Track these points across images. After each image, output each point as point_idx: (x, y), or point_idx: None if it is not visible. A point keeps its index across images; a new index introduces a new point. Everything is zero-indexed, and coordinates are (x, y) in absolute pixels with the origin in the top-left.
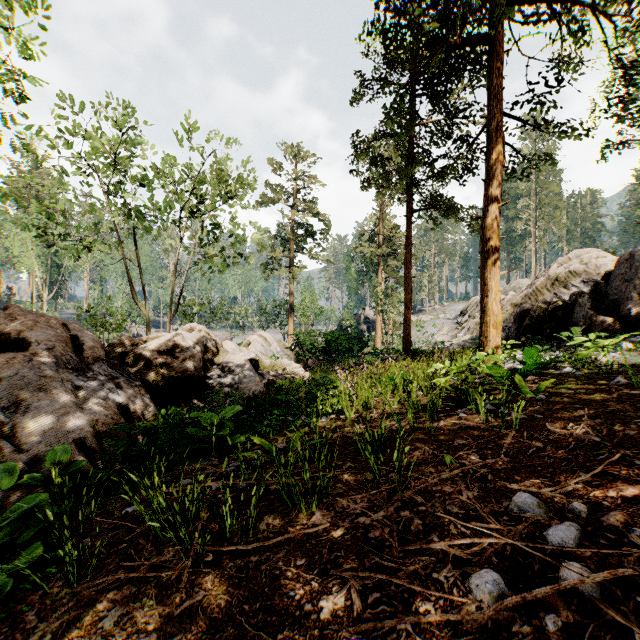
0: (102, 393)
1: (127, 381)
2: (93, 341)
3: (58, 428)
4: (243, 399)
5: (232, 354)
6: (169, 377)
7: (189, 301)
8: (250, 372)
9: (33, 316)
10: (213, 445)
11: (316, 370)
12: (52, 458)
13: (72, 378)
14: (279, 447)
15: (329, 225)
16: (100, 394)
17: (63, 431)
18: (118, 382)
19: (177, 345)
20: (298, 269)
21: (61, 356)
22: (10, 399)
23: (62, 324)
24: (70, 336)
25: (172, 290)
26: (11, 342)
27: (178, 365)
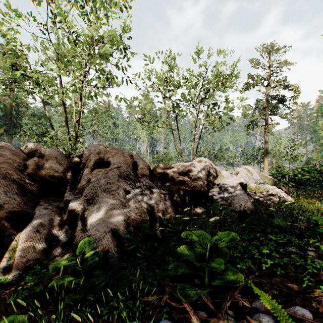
0: (140, 196)
1: (158, 190)
2: (143, 165)
3: (106, 218)
4: (235, 211)
5: (226, 178)
6: (184, 190)
7: (202, 149)
8: (240, 192)
9: (116, 150)
10: (206, 271)
11: (292, 195)
12: (82, 246)
13: (126, 185)
14: (300, 316)
15: (298, 92)
16: (138, 197)
17: (107, 221)
18: (152, 190)
19: (190, 170)
20: (272, 125)
21: (124, 172)
22: (91, 194)
23: (130, 155)
24: (133, 161)
25: (193, 143)
26: (104, 163)
27: (190, 182)
